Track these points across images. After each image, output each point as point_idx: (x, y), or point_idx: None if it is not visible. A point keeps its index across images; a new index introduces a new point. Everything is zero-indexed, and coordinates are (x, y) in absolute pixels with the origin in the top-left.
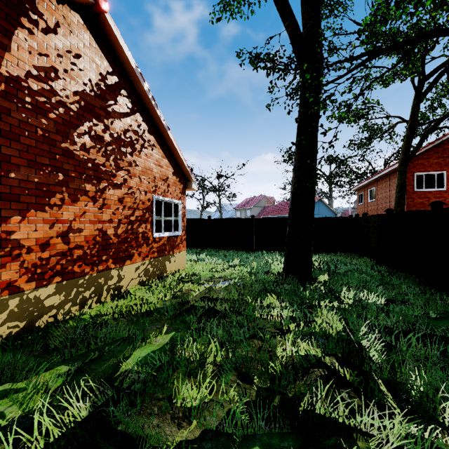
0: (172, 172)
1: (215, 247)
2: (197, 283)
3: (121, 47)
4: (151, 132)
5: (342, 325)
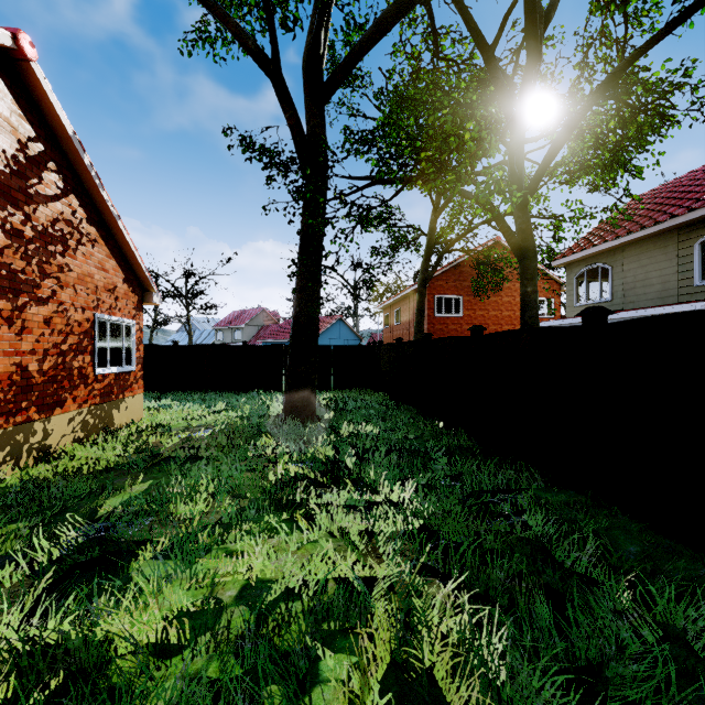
0: (123, 278)
1: (186, 388)
2: (167, 434)
3: (52, 106)
4: (92, 221)
5: (333, 452)
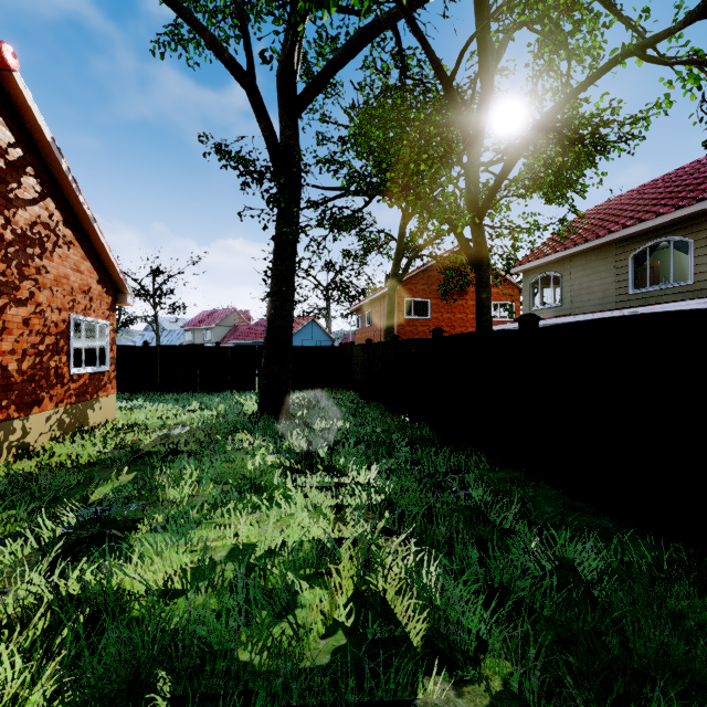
0: (97, 279)
1: (157, 389)
2: (144, 432)
3: (31, 113)
4: (68, 223)
5: (306, 444)
